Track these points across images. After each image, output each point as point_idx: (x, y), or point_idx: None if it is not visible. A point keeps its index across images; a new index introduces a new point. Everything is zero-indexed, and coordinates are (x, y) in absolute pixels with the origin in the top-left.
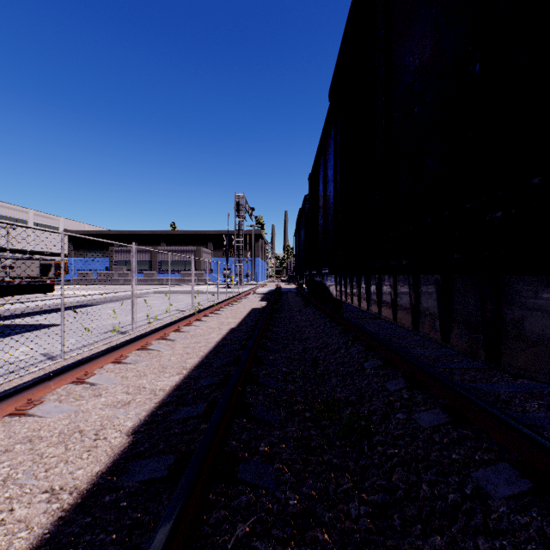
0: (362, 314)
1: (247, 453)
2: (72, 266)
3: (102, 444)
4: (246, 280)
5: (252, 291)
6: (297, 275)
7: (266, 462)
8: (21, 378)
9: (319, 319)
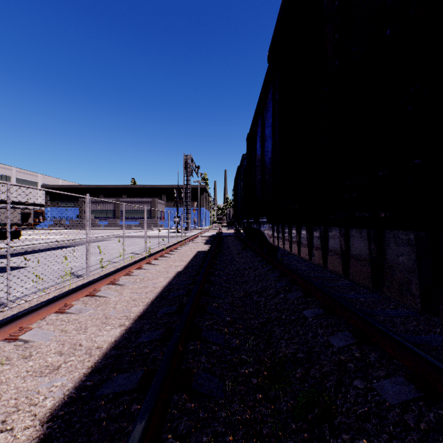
0: (293, 257)
1: None
2: (49, 214)
3: (4, 442)
4: (193, 226)
5: (198, 236)
6: (235, 222)
7: None
8: None
9: (256, 262)
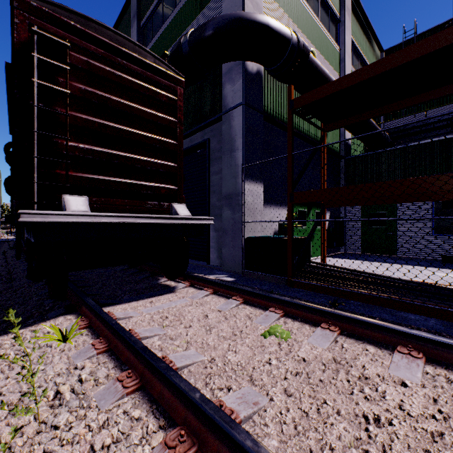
0: None
1: None
2: None
3: None
4: None
5: None
6: None
7: None
8: None
9: None
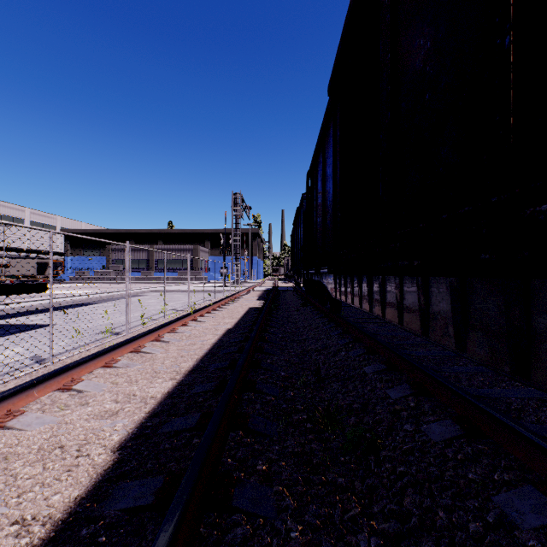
0: (361, 314)
1: (244, 473)
2: (69, 265)
3: (84, 463)
4: (243, 279)
5: (249, 290)
6: (295, 274)
7: (265, 484)
8: (5, 384)
9: (317, 319)
